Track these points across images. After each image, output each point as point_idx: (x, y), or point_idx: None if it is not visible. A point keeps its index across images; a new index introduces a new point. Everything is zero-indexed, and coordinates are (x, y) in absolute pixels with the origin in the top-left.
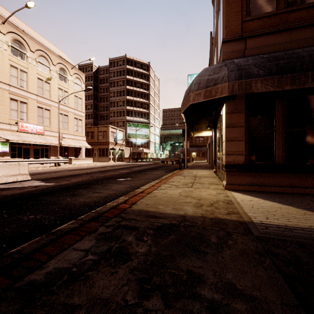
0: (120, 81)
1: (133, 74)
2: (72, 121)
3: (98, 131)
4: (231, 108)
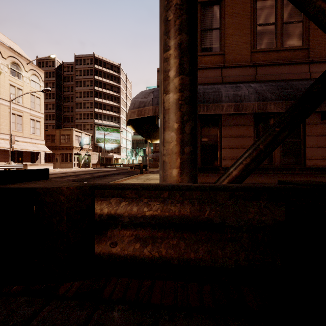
0: (88, 81)
1: (102, 75)
2: (27, 123)
3: (61, 134)
4: None
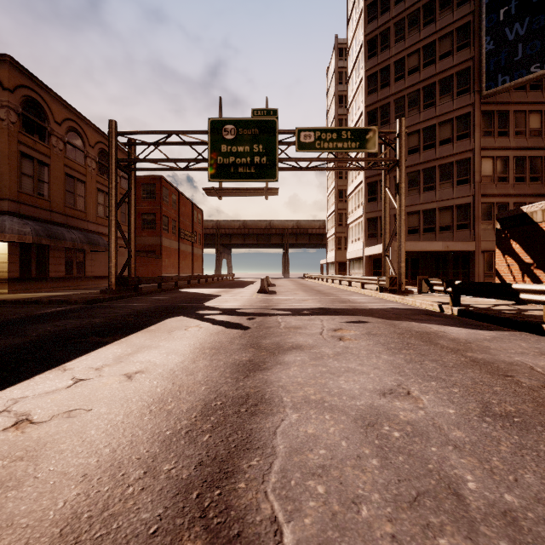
0: None
1: None
2: None
3: None
4: (12, 242)
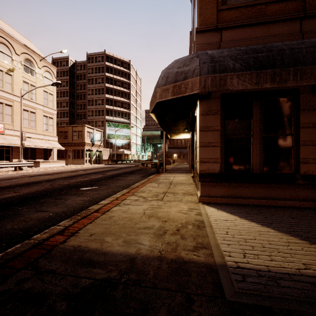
0: (99, 78)
1: (113, 72)
2: (41, 120)
3: (73, 130)
4: (206, 109)
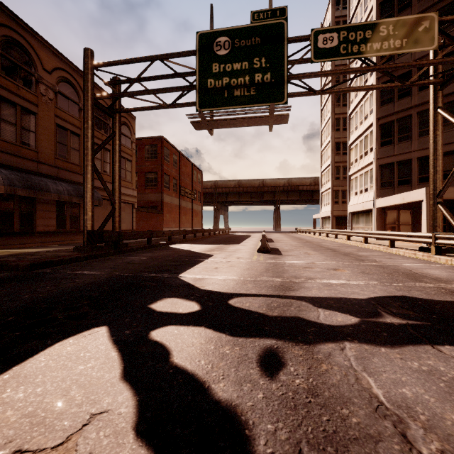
0: None
1: None
2: None
3: None
4: None
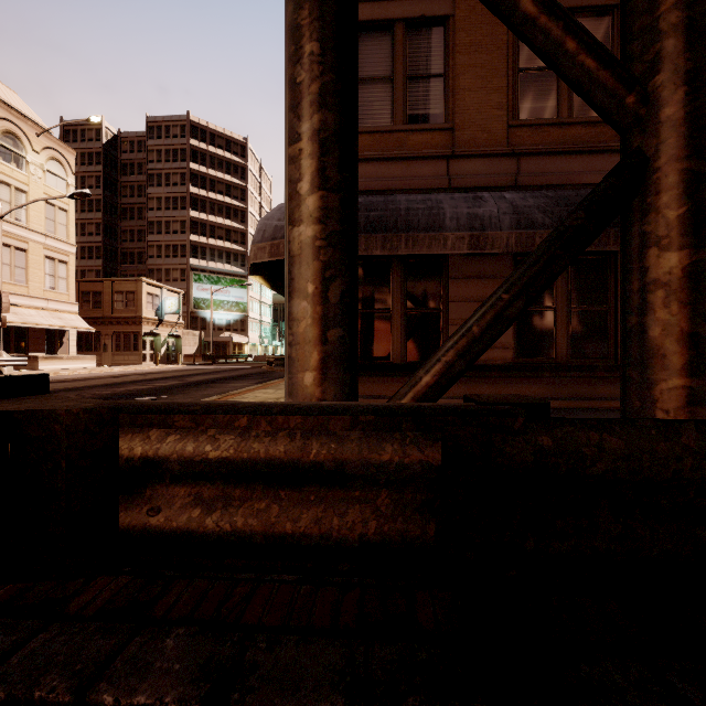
0: (176, 173)
1: (207, 162)
2: (39, 266)
3: (114, 291)
4: None
